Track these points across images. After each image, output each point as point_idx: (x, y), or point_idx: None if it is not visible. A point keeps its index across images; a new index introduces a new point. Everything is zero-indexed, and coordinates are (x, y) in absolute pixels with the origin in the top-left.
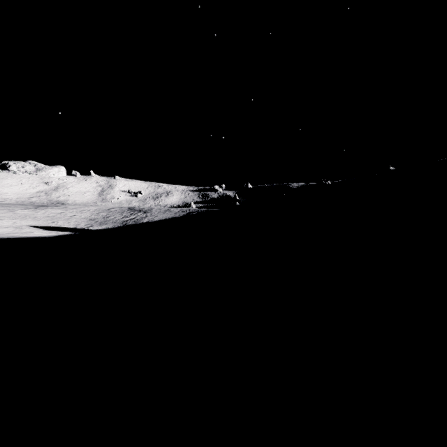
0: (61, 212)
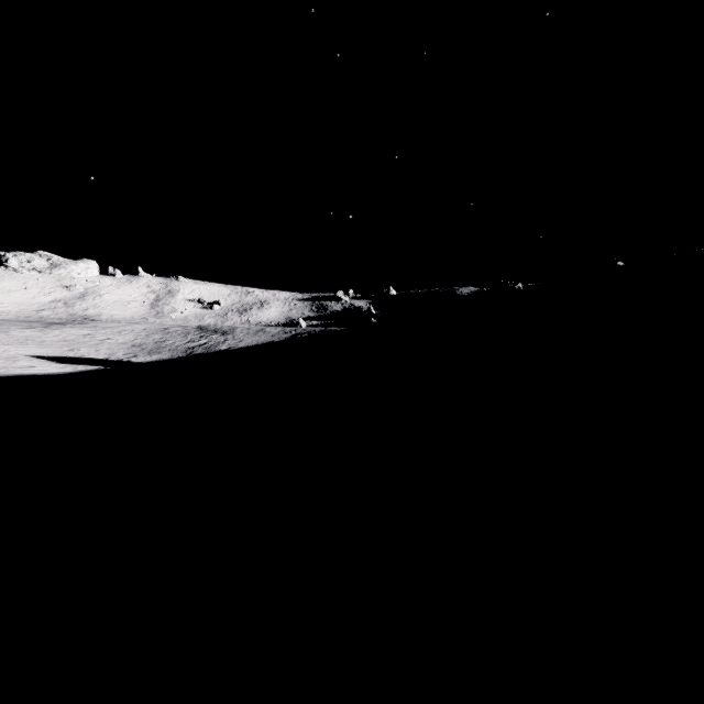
0: (87, 334)
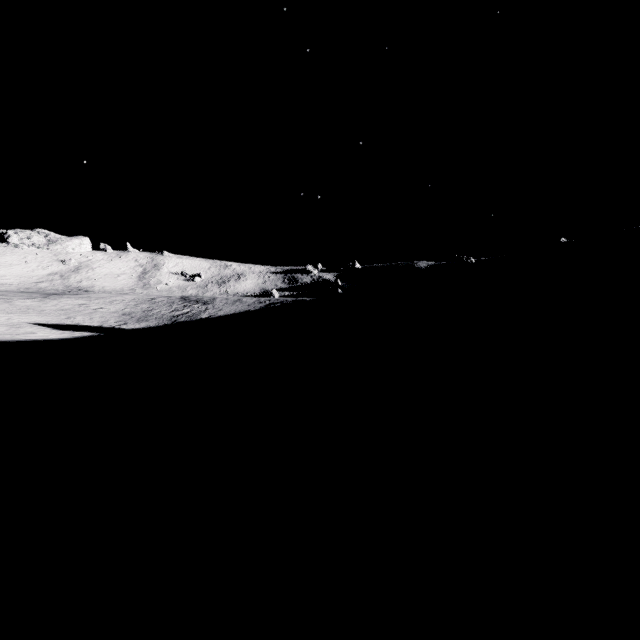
0: (82, 303)
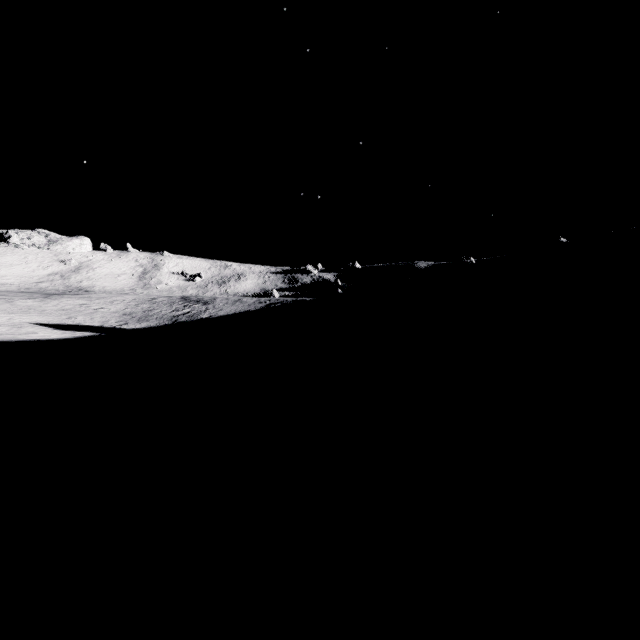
0: (82, 303)
